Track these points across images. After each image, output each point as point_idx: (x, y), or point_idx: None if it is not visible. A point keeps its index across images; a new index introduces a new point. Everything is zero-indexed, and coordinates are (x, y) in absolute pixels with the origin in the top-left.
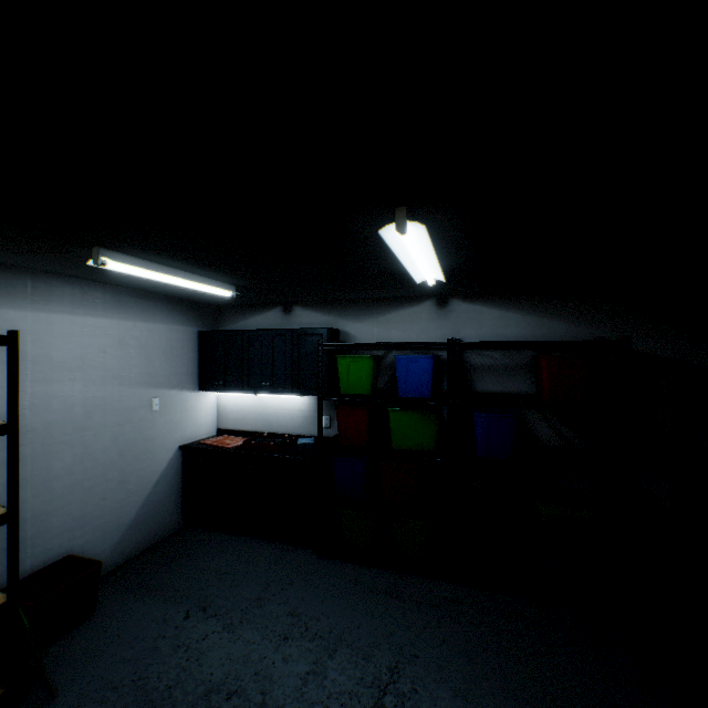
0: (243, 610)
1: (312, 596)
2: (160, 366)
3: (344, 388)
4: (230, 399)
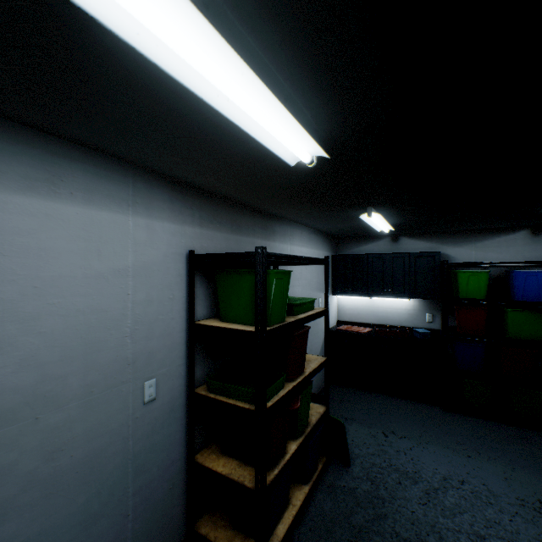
0: (421, 436)
1: (463, 434)
2: (320, 278)
3: (463, 294)
4: (347, 301)
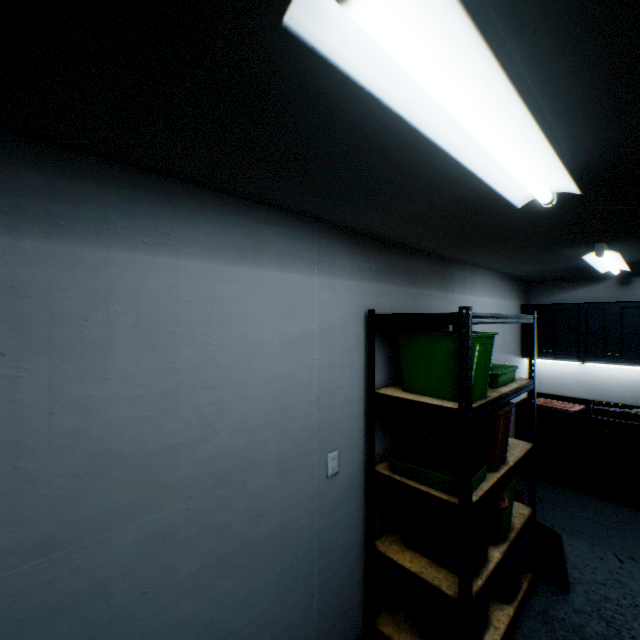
0: None
1: None
2: (506, 336)
3: None
4: (543, 366)
